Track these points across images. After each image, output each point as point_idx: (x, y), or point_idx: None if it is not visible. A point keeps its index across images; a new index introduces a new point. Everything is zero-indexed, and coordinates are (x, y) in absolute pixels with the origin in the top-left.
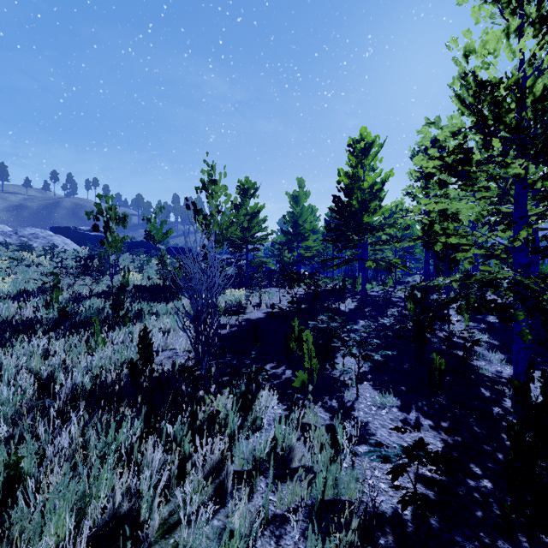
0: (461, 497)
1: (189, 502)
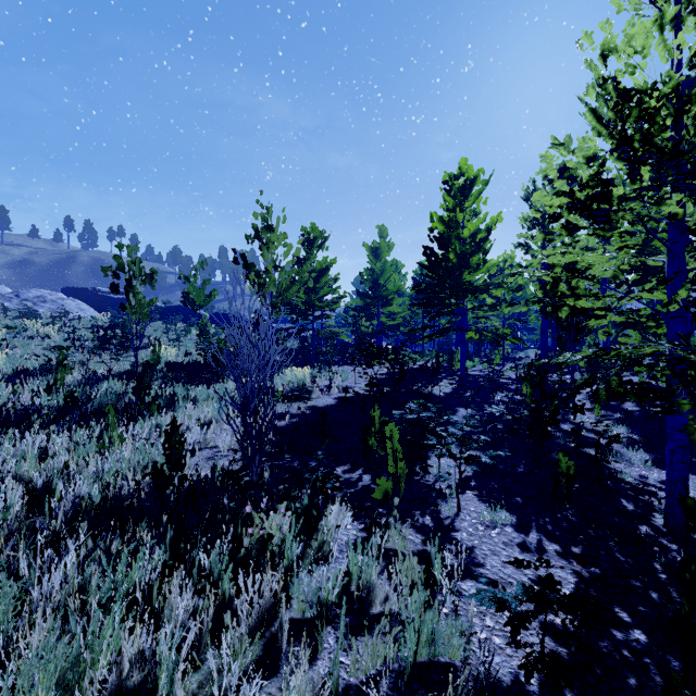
0: (606, 656)
1: (227, 668)
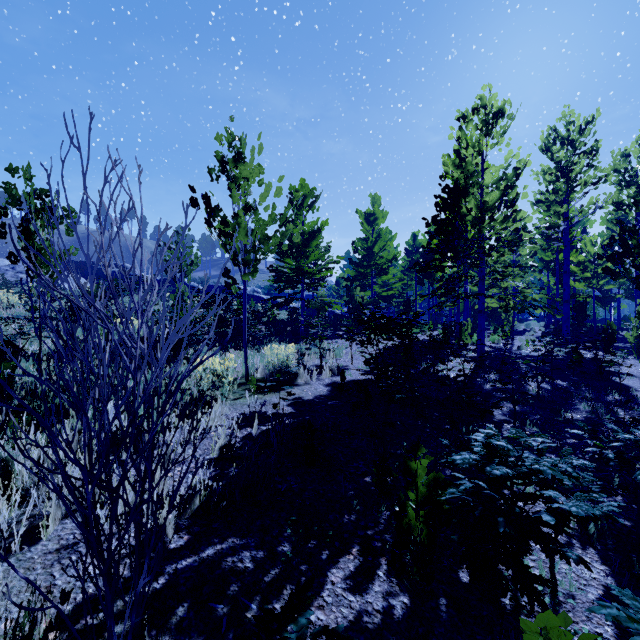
0: None
1: None
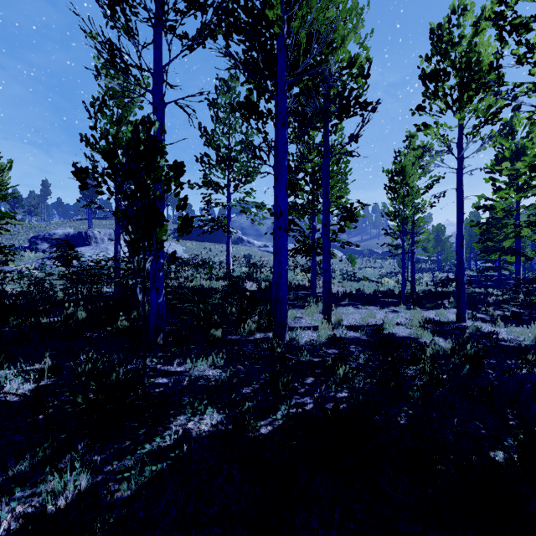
0: None
1: None
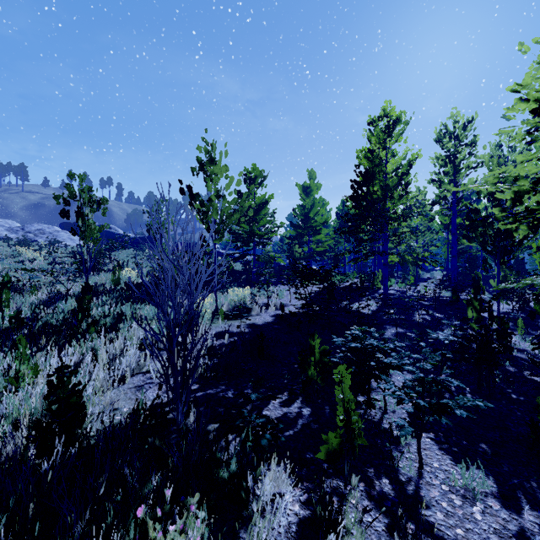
0: None
1: None
